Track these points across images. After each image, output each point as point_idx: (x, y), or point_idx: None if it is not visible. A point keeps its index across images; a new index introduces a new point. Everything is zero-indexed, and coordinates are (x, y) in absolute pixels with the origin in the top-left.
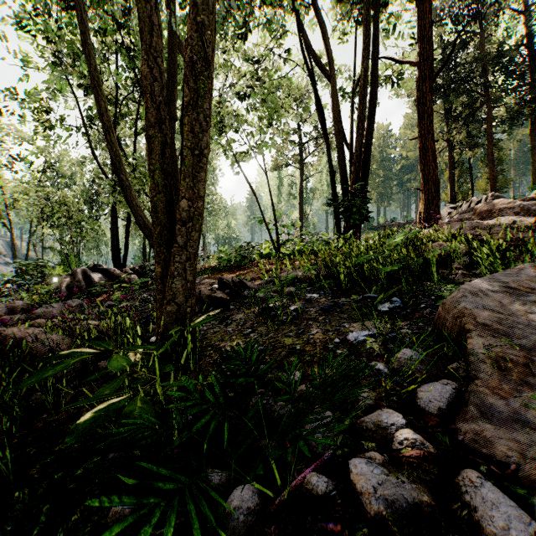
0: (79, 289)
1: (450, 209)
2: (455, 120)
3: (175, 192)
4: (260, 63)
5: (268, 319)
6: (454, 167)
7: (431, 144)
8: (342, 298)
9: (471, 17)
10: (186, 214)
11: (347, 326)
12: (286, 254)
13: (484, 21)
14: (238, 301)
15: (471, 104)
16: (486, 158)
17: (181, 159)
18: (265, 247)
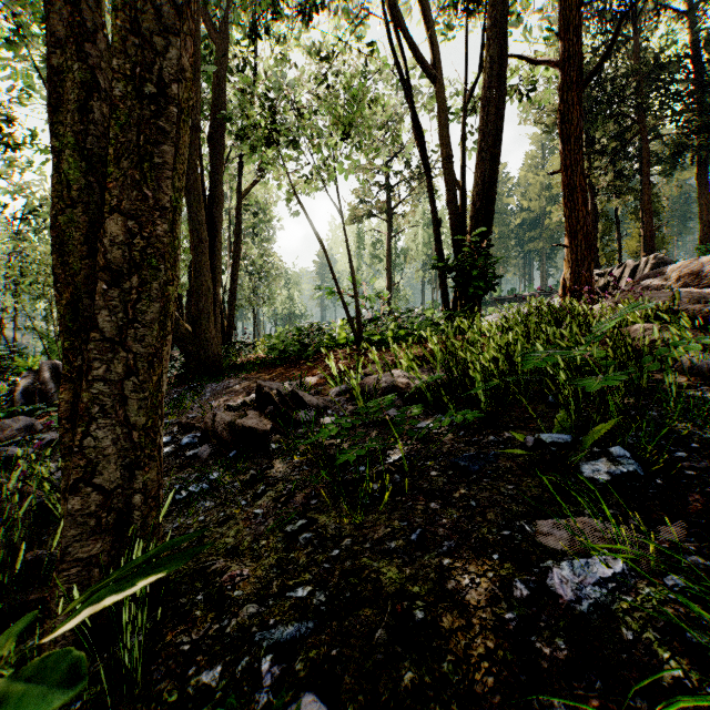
0: (45, 395)
1: (597, 277)
2: (598, 155)
3: (198, 243)
4: (331, 58)
5: (340, 496)
6: (597, 219)
7: (581, 180)
8: (489, 436)
9: (622, 14)
10: (121, 254)
11: (528, 528)
12: (370, 340)
13: (637, 22)
14: (286, 432)
15: (618, 135)
16: (637, 209)
17: (209, 194)
18: (338, 329)
